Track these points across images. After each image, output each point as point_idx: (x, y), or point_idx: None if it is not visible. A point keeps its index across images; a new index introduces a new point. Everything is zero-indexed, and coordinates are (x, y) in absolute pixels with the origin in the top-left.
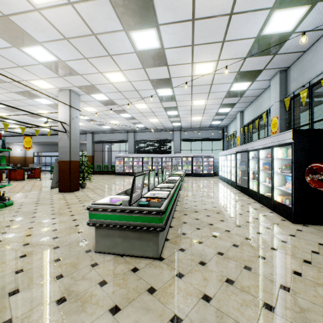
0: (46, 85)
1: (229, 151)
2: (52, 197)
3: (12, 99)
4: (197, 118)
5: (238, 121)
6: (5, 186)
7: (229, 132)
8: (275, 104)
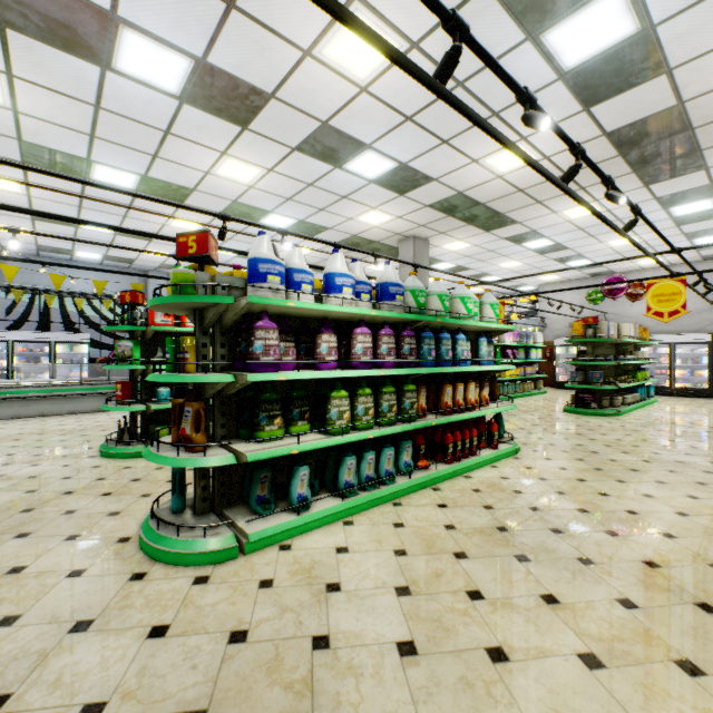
0: None
1: None
2: (14, 453)
3: None
4: None
5: None
6: None
7: None
8: None
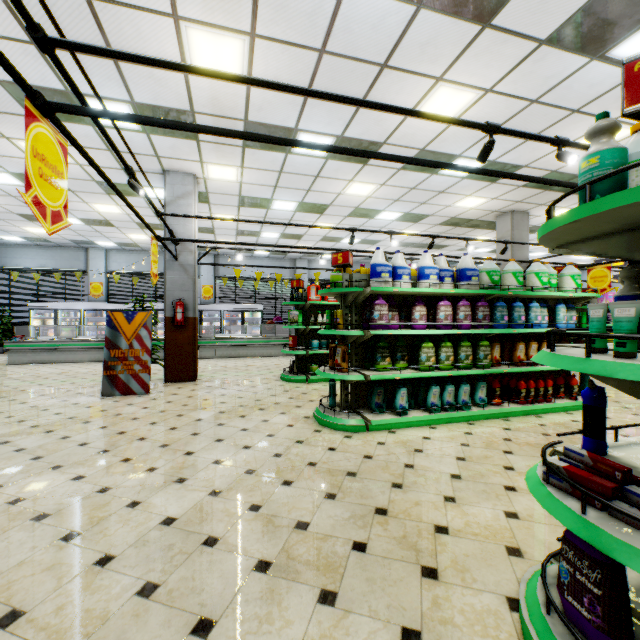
0: (221, 174)
1: (129, 306)
2: (238, 375)
3: (119, 48)
4: (35, 230)
5: (100, 261)
6: (46, 470)
7: (7, 260)
8: (209, 276)
